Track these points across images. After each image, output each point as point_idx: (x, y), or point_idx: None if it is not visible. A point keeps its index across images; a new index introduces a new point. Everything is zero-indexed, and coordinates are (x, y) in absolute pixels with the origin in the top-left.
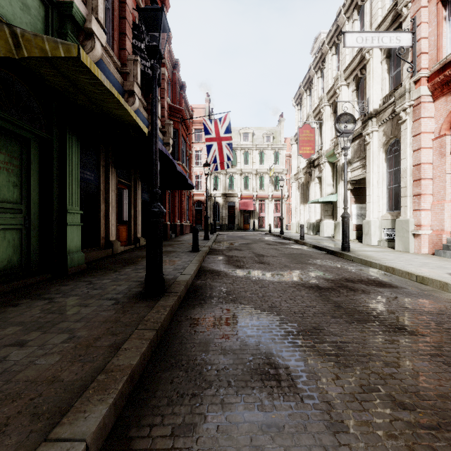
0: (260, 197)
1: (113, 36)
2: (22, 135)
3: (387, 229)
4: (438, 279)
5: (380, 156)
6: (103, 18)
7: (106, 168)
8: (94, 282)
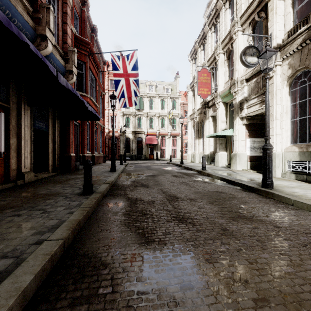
0: (161, 134)
1: None
2: None
3: (293, 161)
4: None
5: (283, 90)
6: None
7: None
8: None
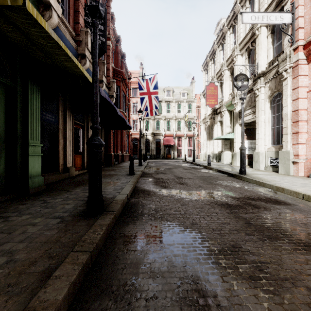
0: (178, 136)
1: (69, 13)
2: None
3: (272, 158)
4: None
5: (266, 105)
6: None
7: (64, 112)
8: (48, 201)
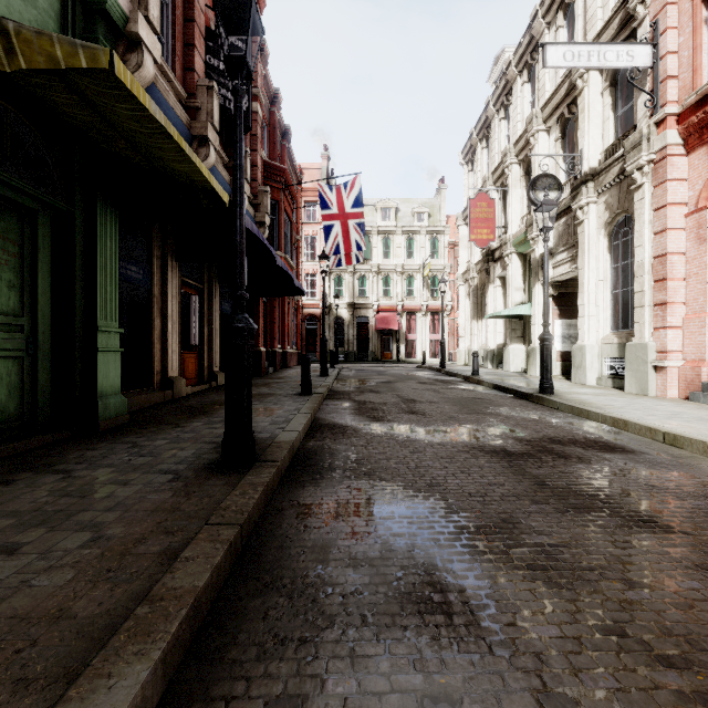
0: (408, 309)
1: (174, 49)
2: (24, 204)
3: (612, 359)
4: (701, 439)
5: (600, 243)
6: (158, 17)
7: (162, 261)
8: (141, 444)
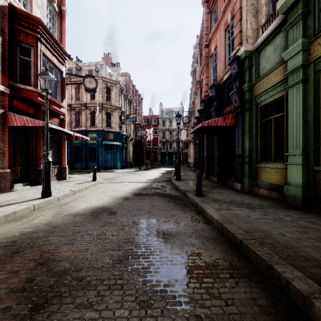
0: None
1: None
2: None
3: None
4: None
5: None
6: None
7: None
8: None
